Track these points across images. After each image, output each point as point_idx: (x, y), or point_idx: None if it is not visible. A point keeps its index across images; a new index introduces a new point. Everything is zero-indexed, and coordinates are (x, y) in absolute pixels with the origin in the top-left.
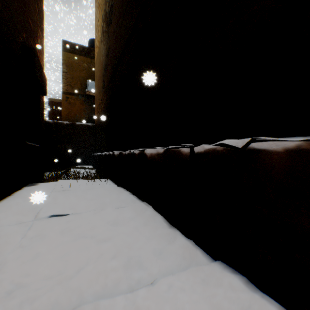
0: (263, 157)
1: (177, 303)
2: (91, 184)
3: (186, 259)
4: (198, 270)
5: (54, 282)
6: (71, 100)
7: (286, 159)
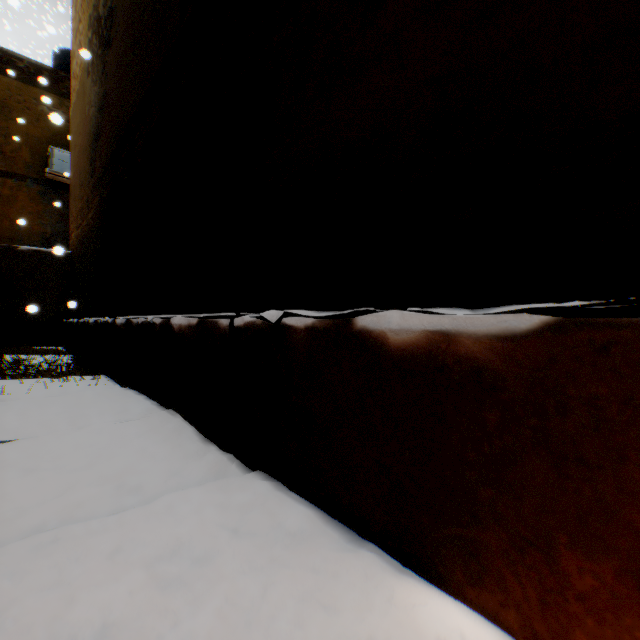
0: (292, 334)
1: (177, 513)
2: (61, 386)
3: (211, 475)
4: (221, 481)
5: None
6: (6, 188)
7: (306, 337)
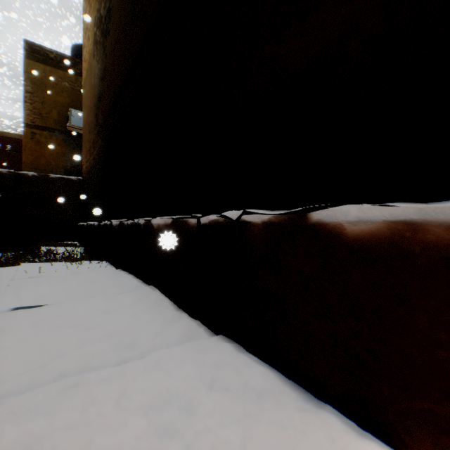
0: (250, 228)
1: (164, 368)
2: (77, 267)
3: (186, 337)
4: (195, 342)
5: (29, 368)
6: (42, 137)
7: (263, 230)
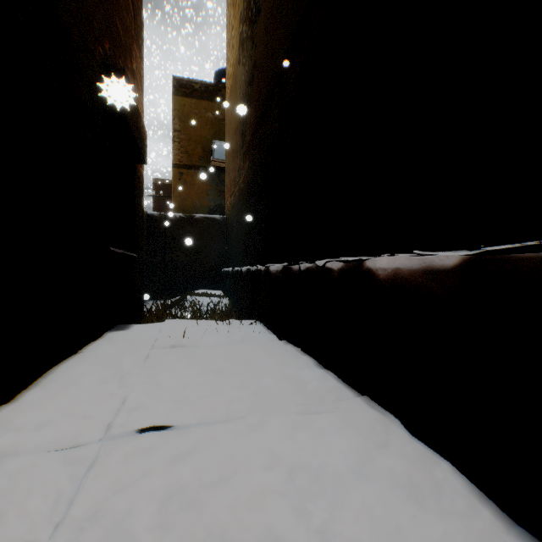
0: None
1: None
2: (225, 331)
3: None
4: None
5: None
6: (188, 177)
7: None
